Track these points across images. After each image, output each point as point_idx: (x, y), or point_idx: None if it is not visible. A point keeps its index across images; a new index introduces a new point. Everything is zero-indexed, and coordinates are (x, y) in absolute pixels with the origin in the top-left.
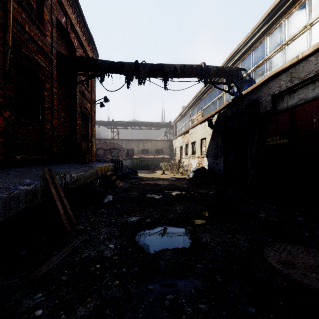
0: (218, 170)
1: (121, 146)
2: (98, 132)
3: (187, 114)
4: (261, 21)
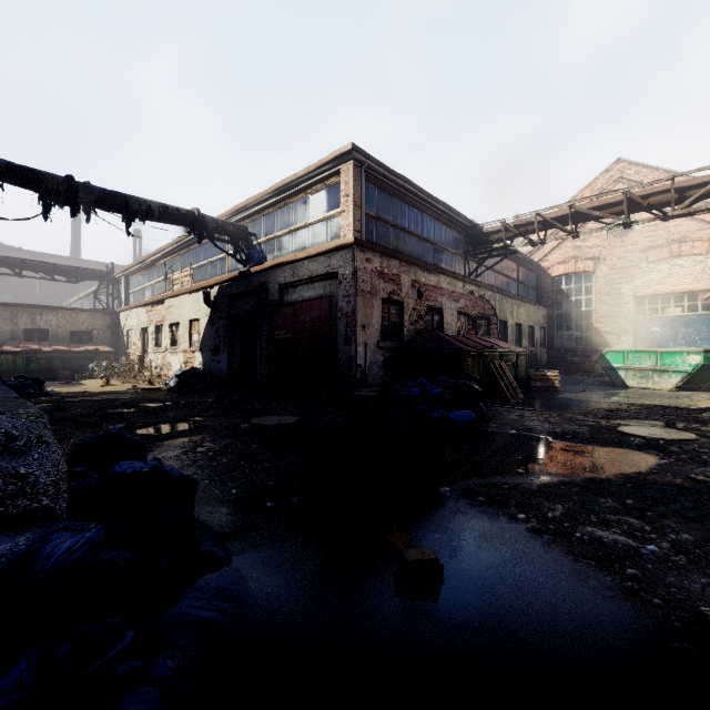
0: (220, 372)
1: None
2: None
3: (159, 265)
4: (271, 192)
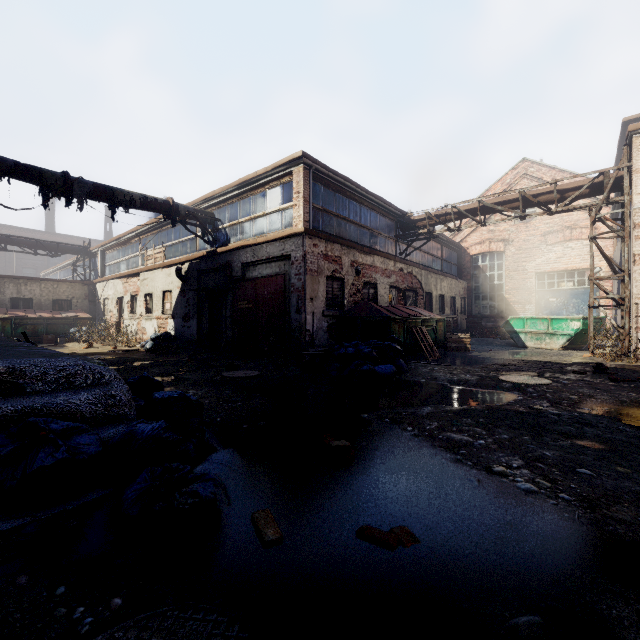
0: (190, 336)
1: None
2: None
3: (134, 242)
4: (235, 185)
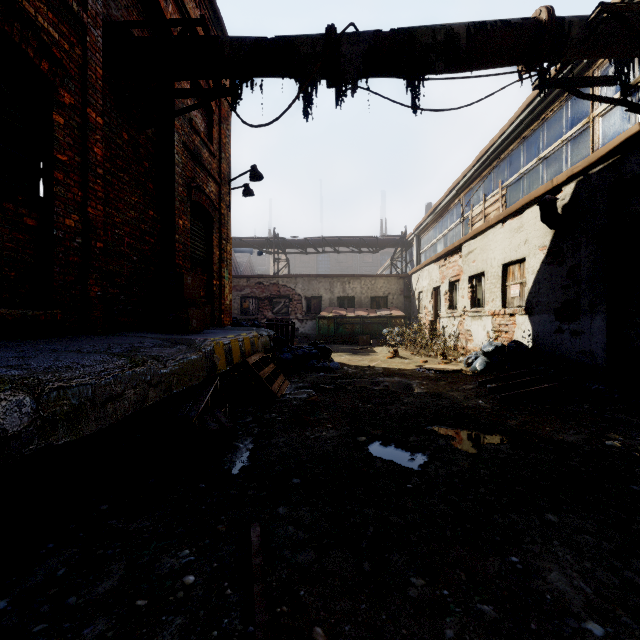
0: (580, 354)
1: (293, 291)
2: (251, 264)
3: (453, 208)
4: None
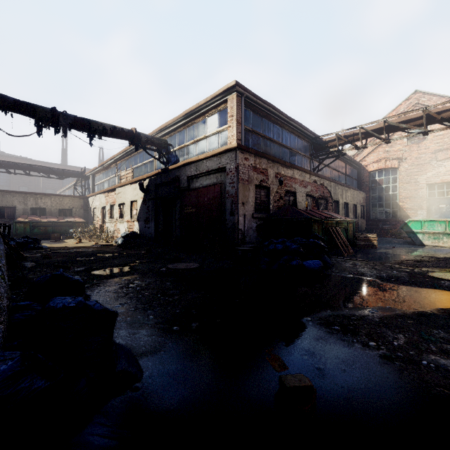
0: (150, 234)
1: None
2: None
3: (112, 167)
4: (182, 116)
